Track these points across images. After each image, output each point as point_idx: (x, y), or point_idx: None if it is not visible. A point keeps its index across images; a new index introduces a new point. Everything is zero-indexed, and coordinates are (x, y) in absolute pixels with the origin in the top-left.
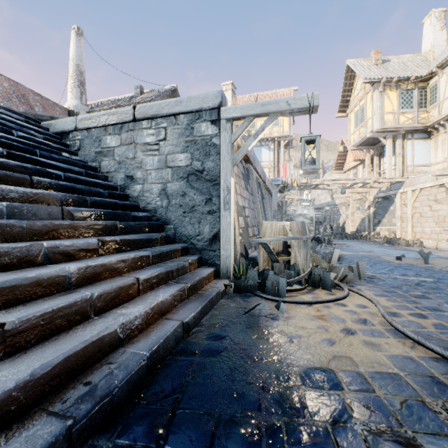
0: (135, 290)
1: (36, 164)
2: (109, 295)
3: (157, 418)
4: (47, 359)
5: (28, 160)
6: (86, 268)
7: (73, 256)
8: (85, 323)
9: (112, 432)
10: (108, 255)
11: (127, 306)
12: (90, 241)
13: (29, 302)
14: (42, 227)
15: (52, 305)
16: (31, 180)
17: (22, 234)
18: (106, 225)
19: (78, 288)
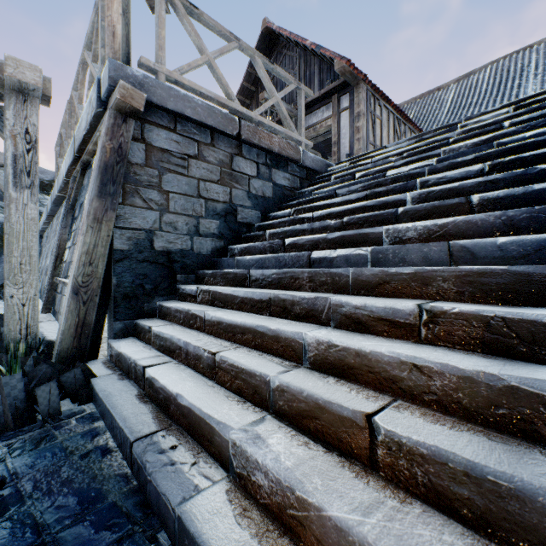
0: (360, 445)
1: (545, 162)
2: (297, 402)
3: (86, 544)
4: (187, 395)
5: (527, 162)
6: (329, 346)
7: (365, 326)
8: (256, 408)
9: (125, 498)
10: (441, 347)
11: (300, 445)
12: (399, 307)
13: (270, 354)
14: (371, 278)
15: (243, 362)
16: (470, 202)
17: (349, 285)
18: (523, 277)
19: (311, 369)
